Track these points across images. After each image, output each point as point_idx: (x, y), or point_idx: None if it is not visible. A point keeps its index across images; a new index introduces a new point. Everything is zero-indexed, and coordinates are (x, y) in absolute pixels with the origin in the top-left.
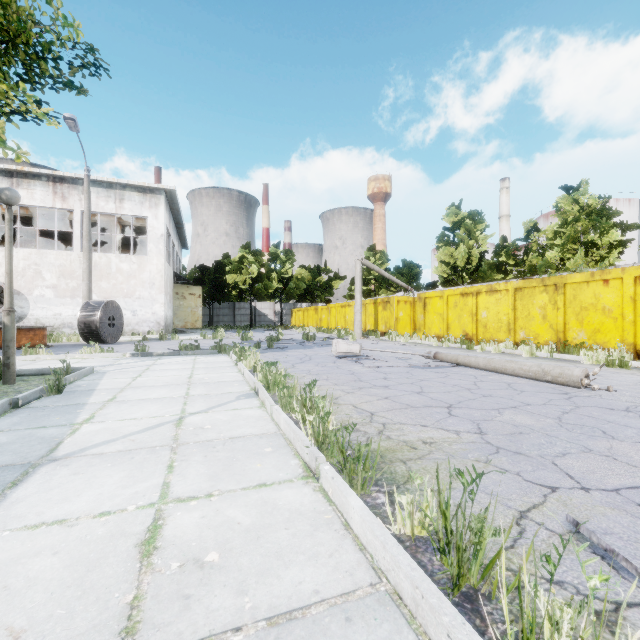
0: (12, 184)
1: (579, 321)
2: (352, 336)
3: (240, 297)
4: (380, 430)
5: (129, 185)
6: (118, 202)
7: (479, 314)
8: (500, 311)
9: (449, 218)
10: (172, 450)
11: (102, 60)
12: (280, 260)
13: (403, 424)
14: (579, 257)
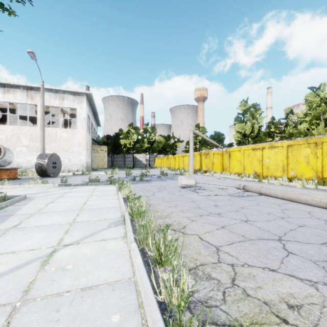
0: (5, 91)
1: None
2: (188, 173)
3: (127, 151)
4: (232, 277)
5: (67, 91)
6: (61, 100)
7: (264, 161)
8: (277, 159)
9: (241, 107)
10: (9, 316)
11: None
12: (148, 132)
13: (251, 267)
14: (320, 127)
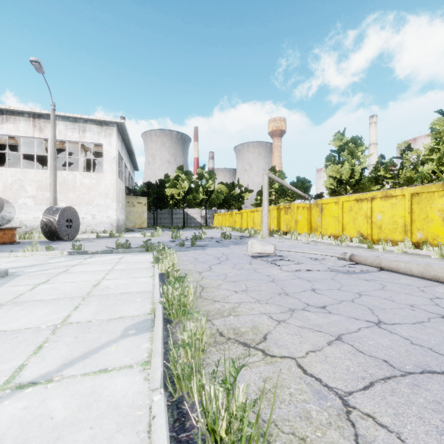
0: (2, 120)
1: None
2: (261, 235)
3: (176, 205)
4: None
5: (89, 119)
6: (81, 132)
7: (374, 217)
8: (395, 214)
9: (335, 142)
10: None
11: None
12: (205, 178)
13: None
14: None
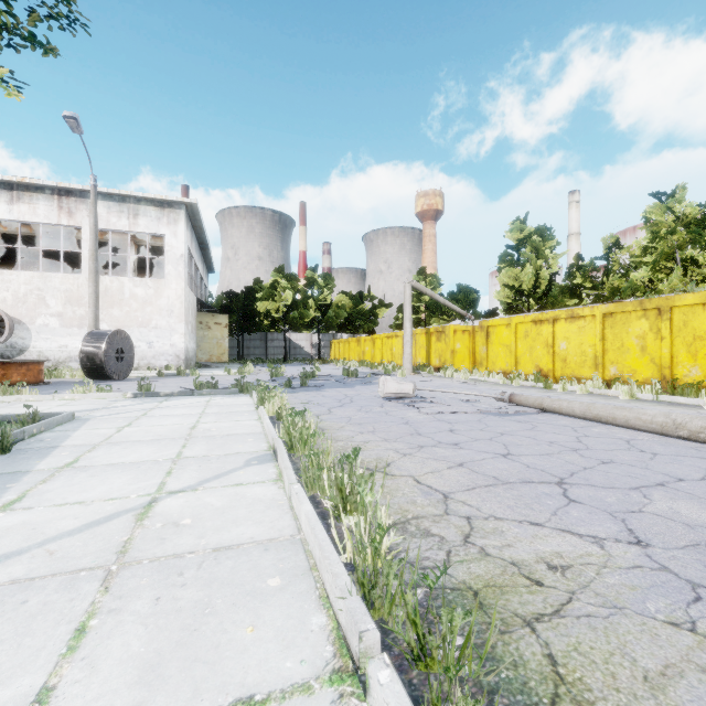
0: (12, 198)
1: (691, 354)
2: (401, 372)
3: (273, 327)
4: (465, 533)
5: (144, 198)
6: (132, 218)
7: (556, 345)
8: (584, 342)
9: (513, 234)
10: (104, 581)
11: (80, 13)
12: (318, 285)
13: (500, 520)
14: (675, 277)
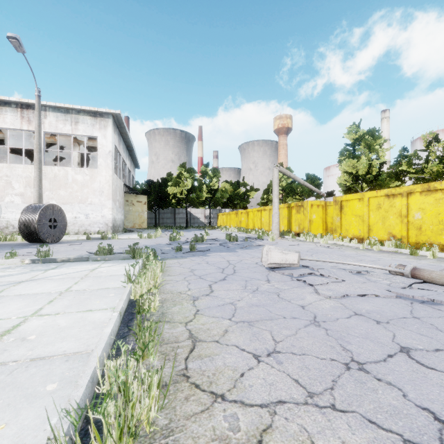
0: None
1: None
2: (271, 237)
3: (178, 204)
4: None
5: (82, 110)
6: (74, 124)
7: (410, 215)
8: (442, 212)
9: (350, 135)
10: None
11: None
12: (209, 176)
13: None
14: None
